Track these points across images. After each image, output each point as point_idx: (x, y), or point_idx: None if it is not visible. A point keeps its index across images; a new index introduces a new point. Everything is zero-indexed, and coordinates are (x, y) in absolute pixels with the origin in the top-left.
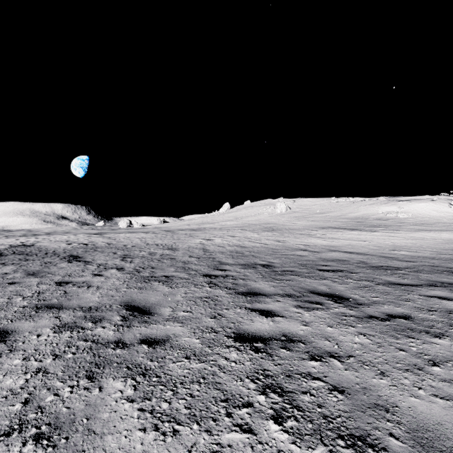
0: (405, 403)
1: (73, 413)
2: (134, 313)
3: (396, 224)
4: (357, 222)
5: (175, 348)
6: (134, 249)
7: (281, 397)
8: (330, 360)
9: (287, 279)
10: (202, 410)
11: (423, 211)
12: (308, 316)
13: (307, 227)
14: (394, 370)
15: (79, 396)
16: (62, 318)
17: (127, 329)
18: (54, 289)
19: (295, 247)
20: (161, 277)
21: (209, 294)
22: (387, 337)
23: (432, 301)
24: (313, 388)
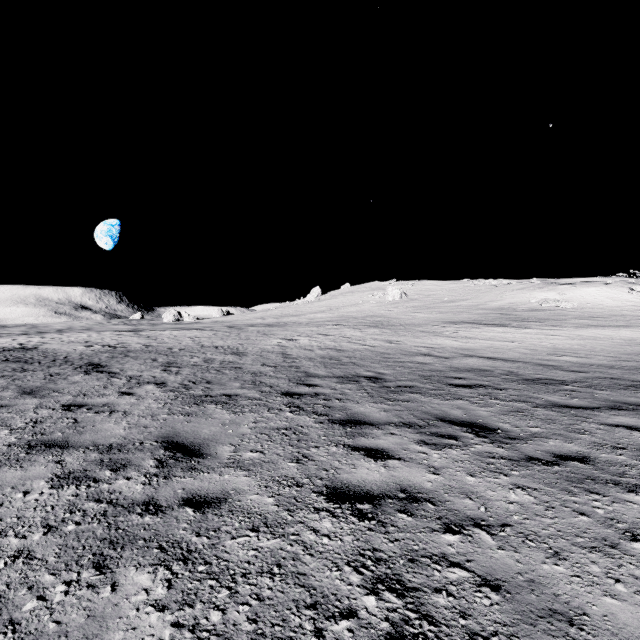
0: (597, 608)
1: (65, 633)
2: (177, 454)
3: (555, 318)
4: (500, 314)
5: (235, 513)
6: (182, 354)
7: (401, 599)
8: (474, 532)
9: (404, 400)
10: (276, 625)
11: (593, 299)
12: (438, 457)
13: (431, 322)
14: (574, 549)
15: (78, 599)
16: (66, 464)
17: (163, 481)
18: (58, 417)
19: (414, 350)
20: (219, 396)
21: (290, 424)
22: (558, 493)
23: (617, 432)
24: (451, 581)
